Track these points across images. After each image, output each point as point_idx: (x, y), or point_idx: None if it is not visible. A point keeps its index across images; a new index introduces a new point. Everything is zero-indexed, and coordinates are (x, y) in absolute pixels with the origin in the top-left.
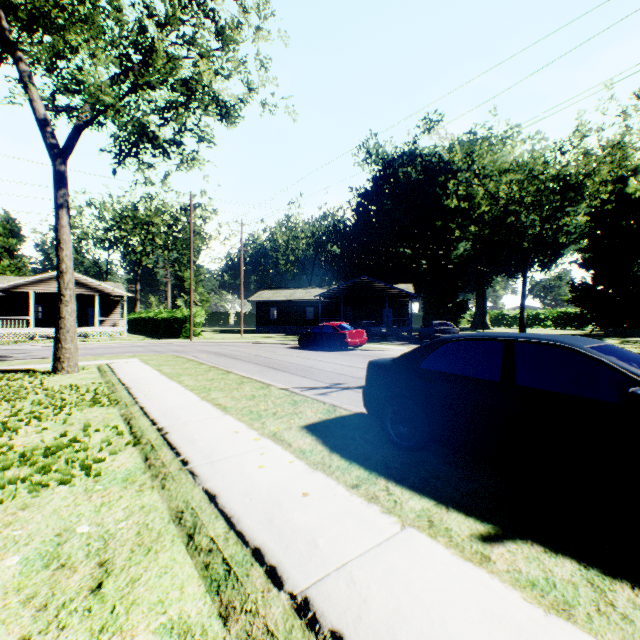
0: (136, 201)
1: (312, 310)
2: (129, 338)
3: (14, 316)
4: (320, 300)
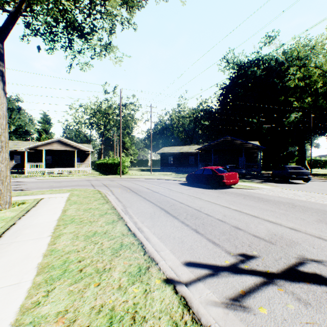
0: (100, 102)
1: (192, 158)
2: (91, 174)
3: (38, 162)
4: (198, 152)
